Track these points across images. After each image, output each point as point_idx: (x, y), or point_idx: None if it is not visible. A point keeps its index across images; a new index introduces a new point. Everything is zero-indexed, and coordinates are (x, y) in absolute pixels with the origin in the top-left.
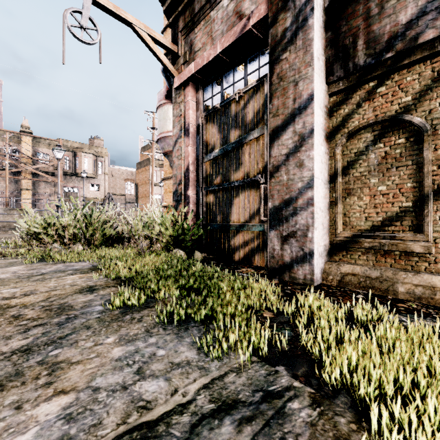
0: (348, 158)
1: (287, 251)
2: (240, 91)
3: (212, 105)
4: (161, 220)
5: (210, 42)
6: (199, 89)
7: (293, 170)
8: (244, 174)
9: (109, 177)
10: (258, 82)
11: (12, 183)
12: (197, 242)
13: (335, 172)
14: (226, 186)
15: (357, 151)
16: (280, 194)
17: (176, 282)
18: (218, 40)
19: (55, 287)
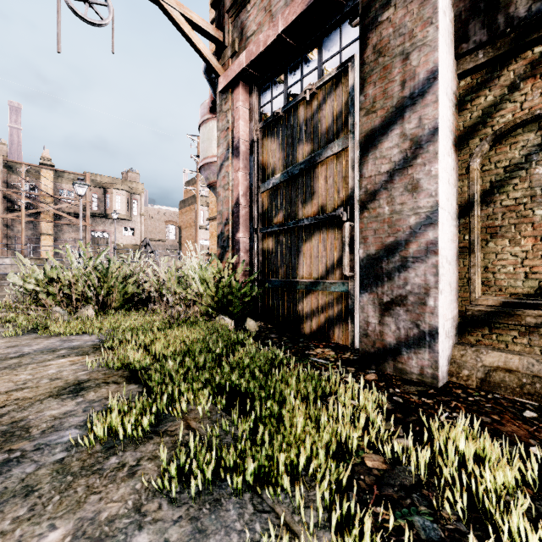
0: (493, 176)
1: (390, 328)
2: (312, 85)
3: (272, 112)
4: (200, 274)
5: (268, 21)
6: (253, 90)
7: (401, 196)
8: (318, 207)
9: (147, 219)
10: (339, 70)
11: (30, 227)
12: (251, 305)
13: (469, 200)
14: (291, 226)
15: (508, 164)
16: (377, 236)
17: (211, 380)
18: (280, 14)
19: (24, 383)
